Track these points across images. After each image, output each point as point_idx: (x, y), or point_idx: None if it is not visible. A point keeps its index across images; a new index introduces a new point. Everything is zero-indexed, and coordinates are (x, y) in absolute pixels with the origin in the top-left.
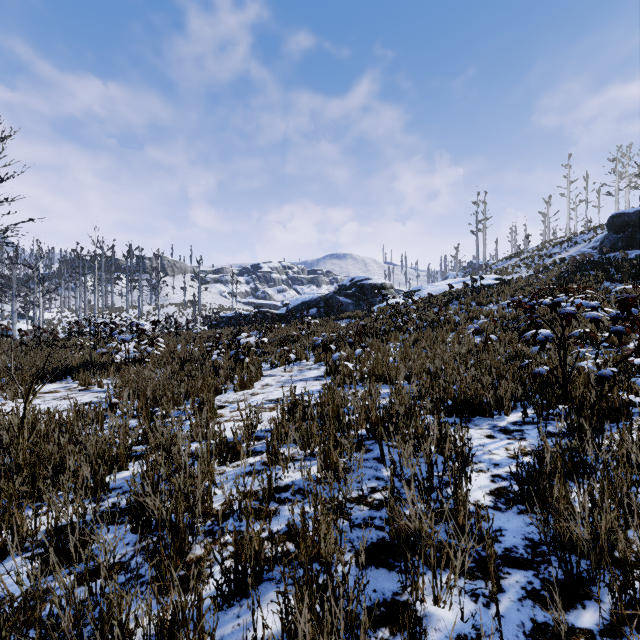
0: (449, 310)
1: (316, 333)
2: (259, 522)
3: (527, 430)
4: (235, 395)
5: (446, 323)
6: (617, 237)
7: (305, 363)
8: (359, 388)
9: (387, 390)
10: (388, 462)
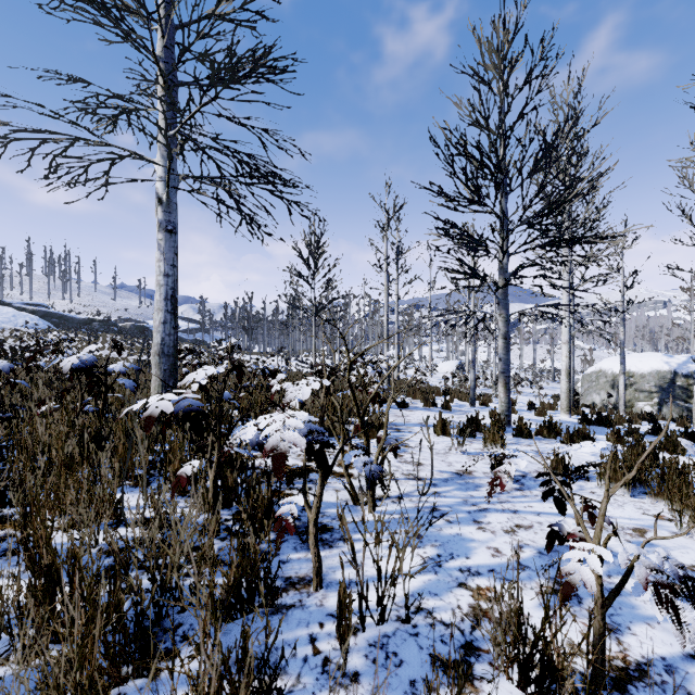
0: None
1: None
2: None
3: None
4: None
5: None
6: None
7: None
8: None
9: None
10: None
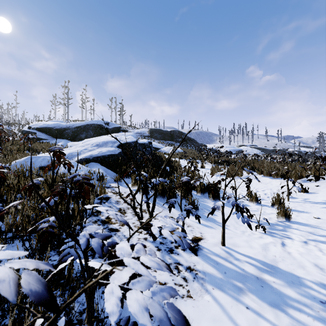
0: None
1: None
2: None
3: None
4: None
5: None
6: (160, 136)
7: None
8: None
9: None
10: None
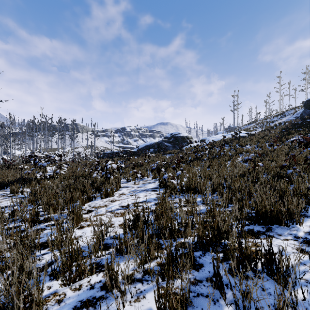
0: (224, 149)
1: (153, 161)
2: None
3: None
4: (101, 201)
5: (224, 156)
6: (309, 111)
7: (146, 179)
8: (181, 197)
9: (199, 199)
10: None
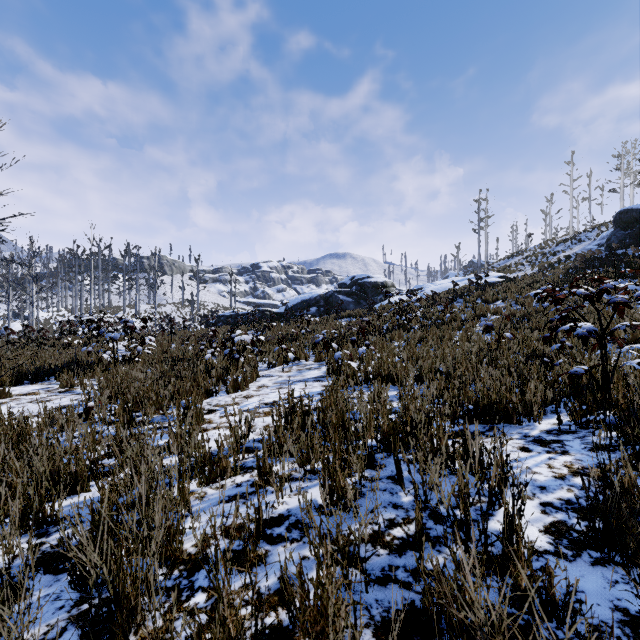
0: (454, 308)
1: (316, 331)
2: (242, 574)
3: (567, 441)
4: (227, 397)
5: (452, 321)
6: (625, 234)
7: (304, 363)
8: (364, 390)
9: (395, 392)
10: (406, 482)
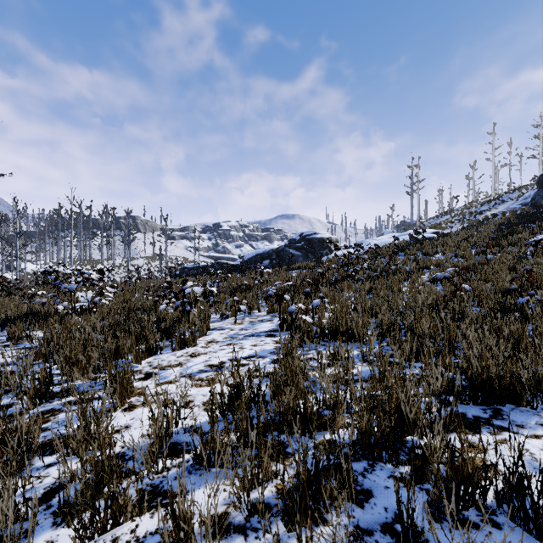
0: (396, 260)
1: (269, 282)
2: None
3: None
4: (172, 356)
5: (397, 272)
6: None
7: (257, 314)
8: (321, 348)
9: (355, 351)
10: None
